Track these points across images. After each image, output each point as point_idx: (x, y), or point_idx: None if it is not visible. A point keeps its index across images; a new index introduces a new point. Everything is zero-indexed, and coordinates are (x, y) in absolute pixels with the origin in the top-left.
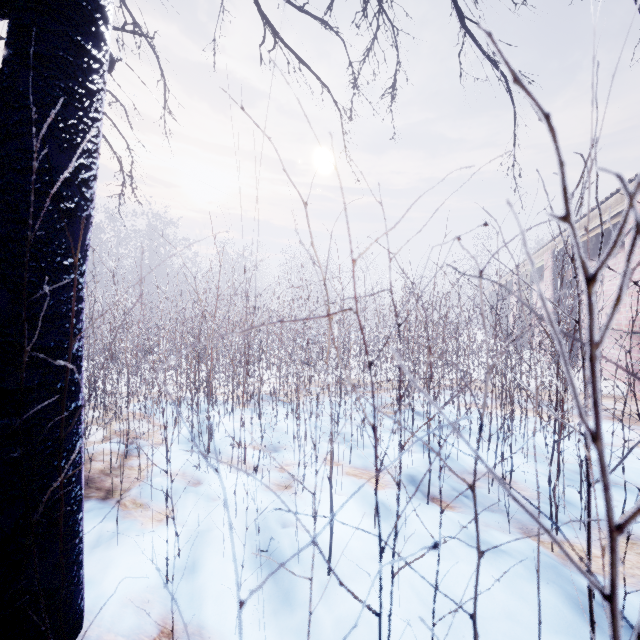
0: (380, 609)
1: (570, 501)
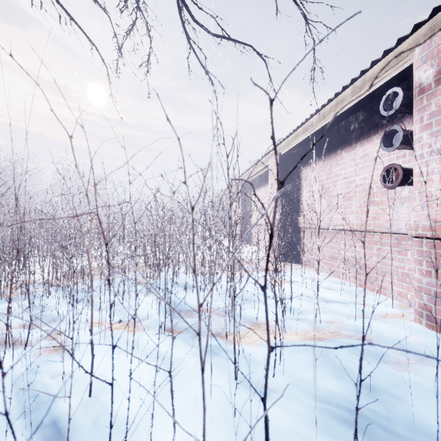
0: (112, 380)
1: (238, 313)
